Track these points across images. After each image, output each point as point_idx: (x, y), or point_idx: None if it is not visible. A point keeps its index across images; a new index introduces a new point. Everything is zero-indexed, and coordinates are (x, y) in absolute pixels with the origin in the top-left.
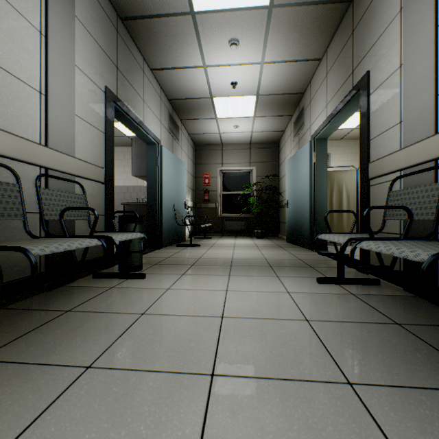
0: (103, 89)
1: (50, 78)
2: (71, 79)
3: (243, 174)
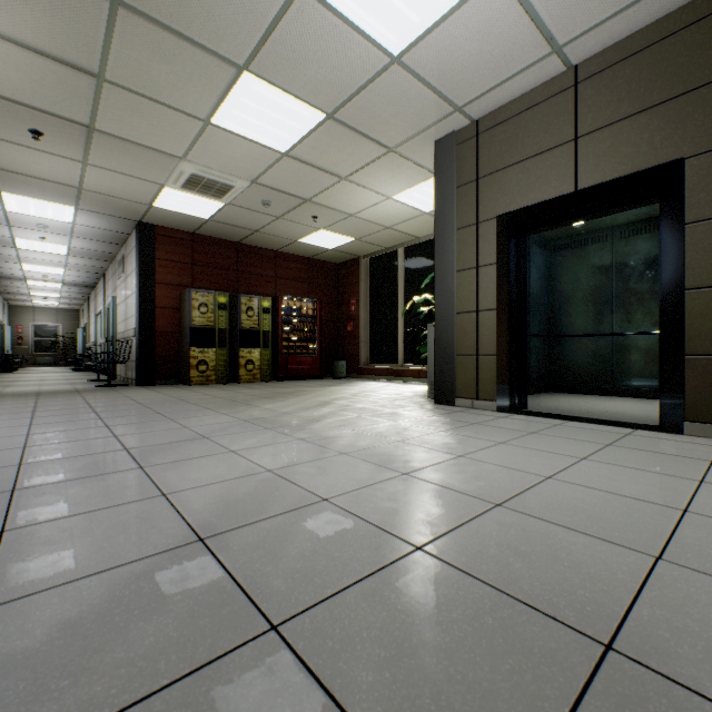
0: None
1: None
2: None
3: (53, 327)
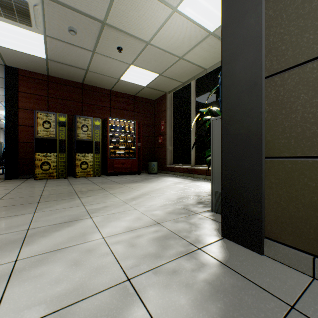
0: None
1: None
2: None
3: None
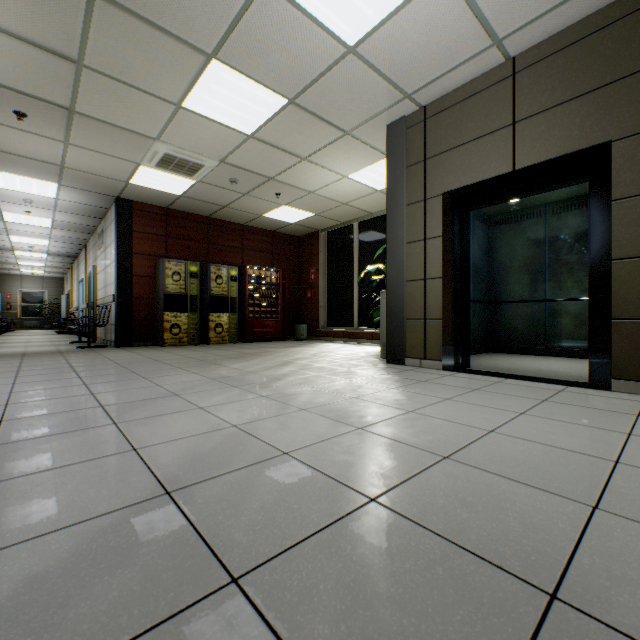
0: None
1: None
2: None
3: (39, 294)
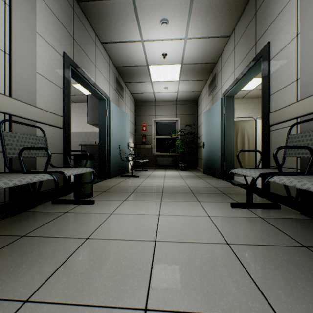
0: (62, 54)
1: (13, 41)
2: (33, 43)
3: (171, 123)
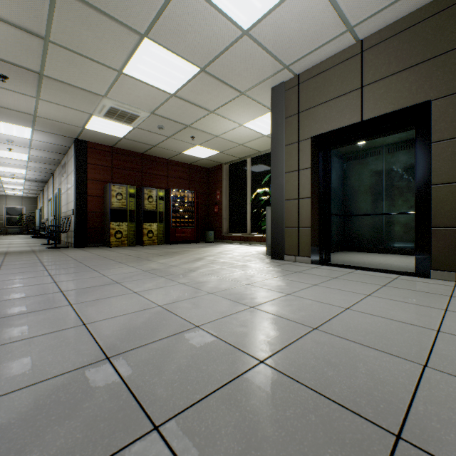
0: None
1: None
2: None
3: (19, 209)
